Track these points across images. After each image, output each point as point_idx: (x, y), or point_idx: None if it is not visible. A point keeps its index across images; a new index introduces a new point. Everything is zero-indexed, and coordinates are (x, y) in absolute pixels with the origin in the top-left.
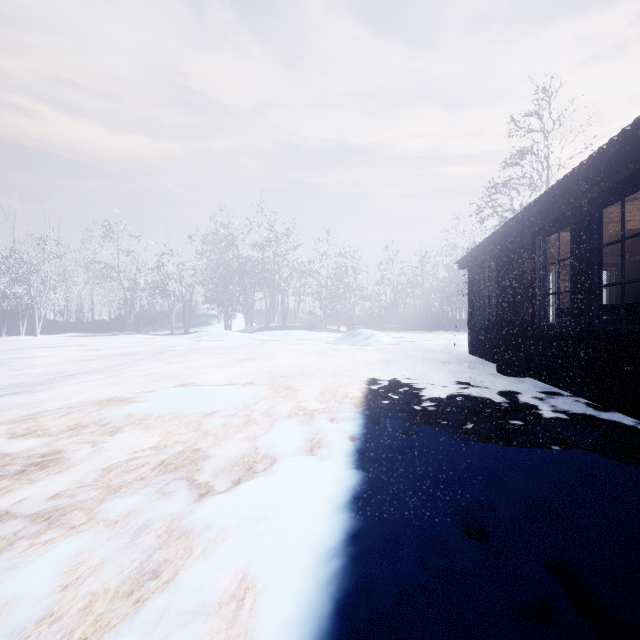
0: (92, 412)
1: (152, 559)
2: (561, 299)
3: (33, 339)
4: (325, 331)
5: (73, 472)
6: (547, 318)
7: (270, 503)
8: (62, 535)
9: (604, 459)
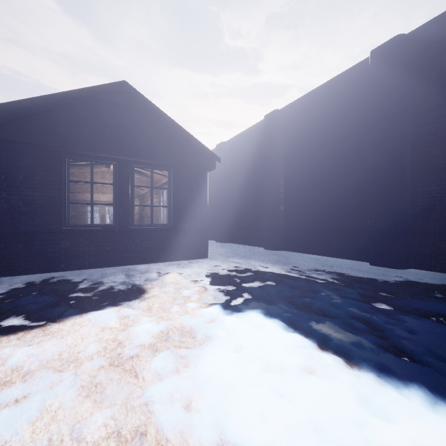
0: None
1: None
2: (102, 216)
3: None
4: None
5: None
6: None
7: None
8: None
9: None
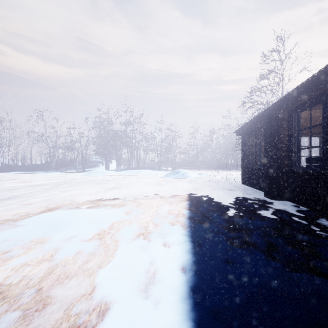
0: None
1: None
2: None
3: None
4: (160, 170)
5: None
6: (299, 164)
7: None
8: None
9: None
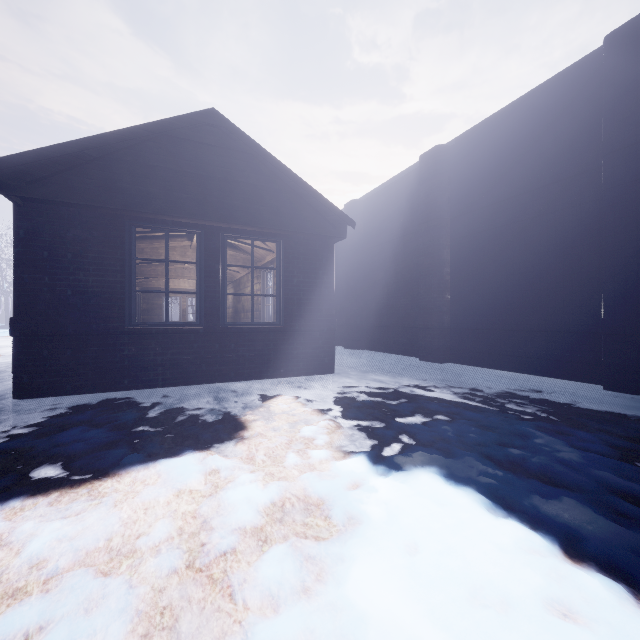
0: None
1: None
2: (182, 310)
3: None
4: None
5: None
6: None
7: None
8: None
9: None
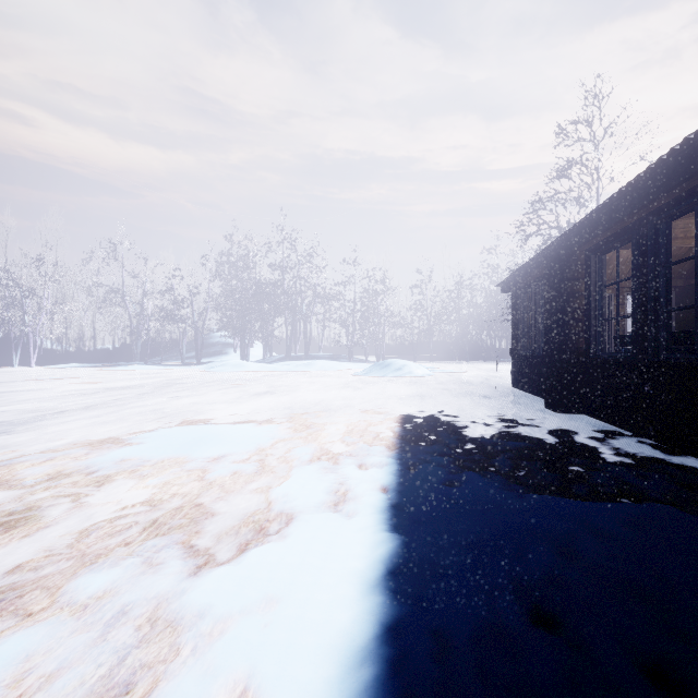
0: (79, 457)
1: (125, 664)
2: (614, 326)
3: (27, 370)
4: (352, 361)
5: (44, 535)
6: (603, 347)
7: (283, 580)
8: (13, 627)
9: (688, 517)
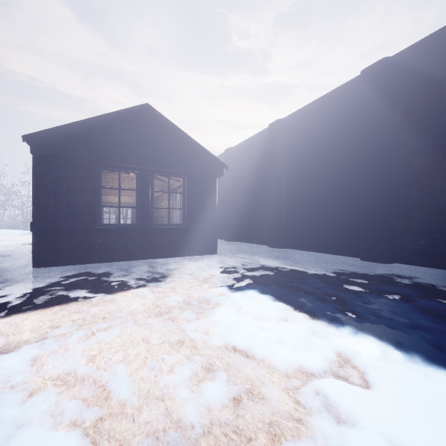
0: None
1: None
2: (117, 216)
3: None
4: (26, 230)
5: None
6: None
7: None
8: None
9: None
